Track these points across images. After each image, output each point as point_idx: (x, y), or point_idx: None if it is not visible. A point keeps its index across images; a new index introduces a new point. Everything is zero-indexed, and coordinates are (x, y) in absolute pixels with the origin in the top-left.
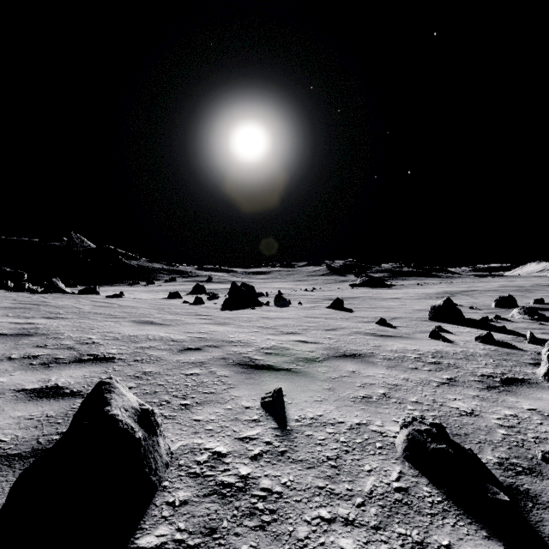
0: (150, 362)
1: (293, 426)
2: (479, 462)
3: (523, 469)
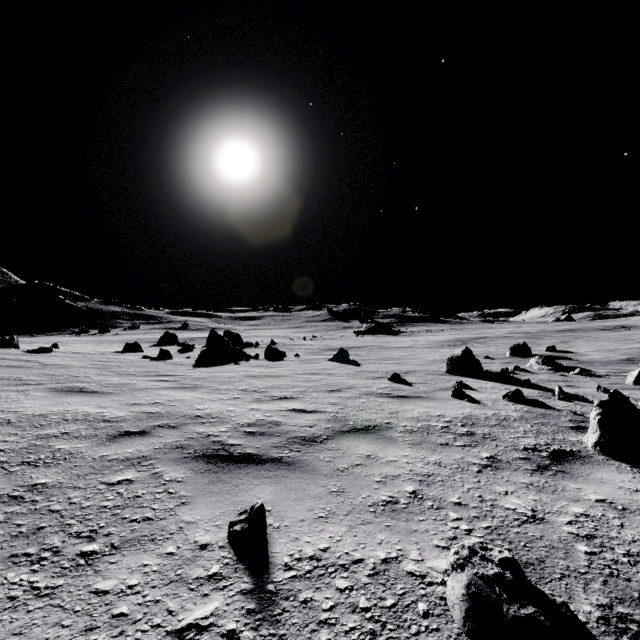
0: (51, 464)
1: (280, 582)
2: (583, 630)
3: (639, 627)
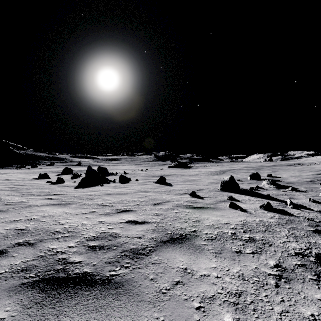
0: None
1: None
2: None
3: None
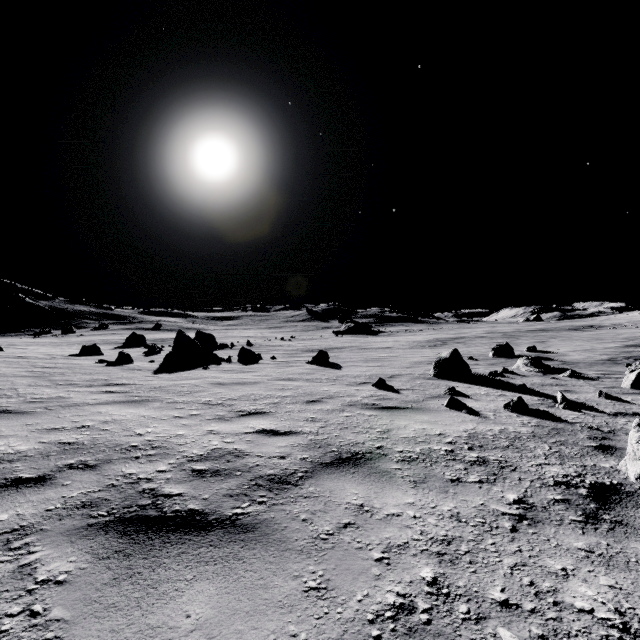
0: None
1: None
2: None
3: None
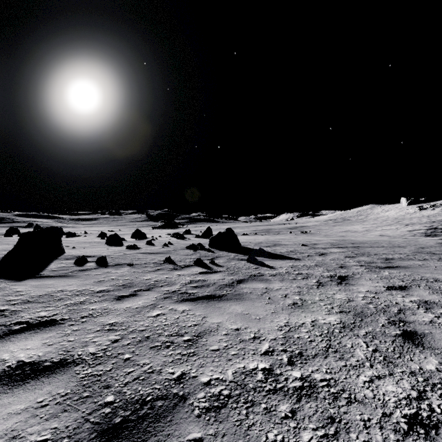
0: None
1: None
2: None
3: None
